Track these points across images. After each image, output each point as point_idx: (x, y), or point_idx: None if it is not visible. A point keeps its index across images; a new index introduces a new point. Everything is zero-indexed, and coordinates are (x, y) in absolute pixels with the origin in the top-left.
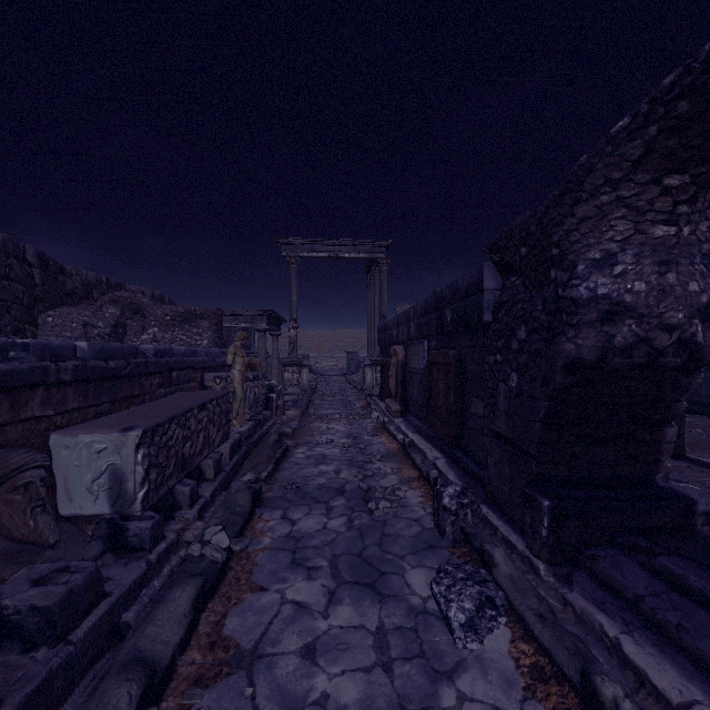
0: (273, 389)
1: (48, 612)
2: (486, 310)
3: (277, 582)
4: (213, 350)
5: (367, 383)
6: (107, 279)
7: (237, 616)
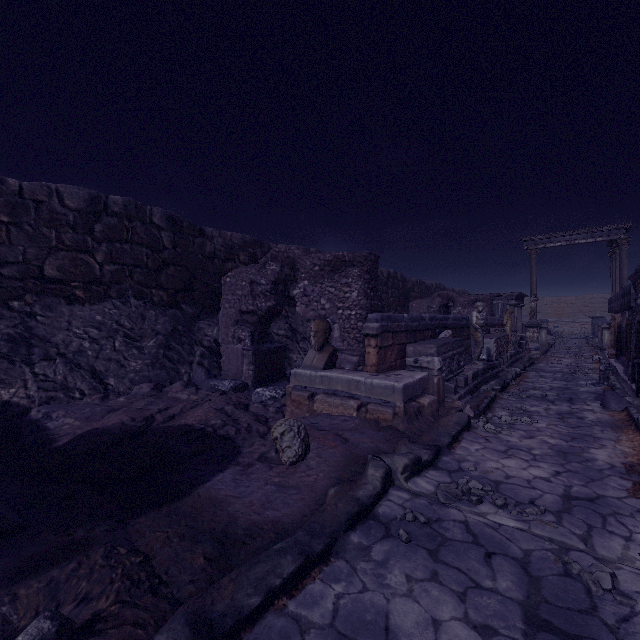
0: (523, 339)
1: (490, 365)
2: (632, 302)
3: (536, 378)
4: (492, 317)
5: (604, 342)
6: (419, 280)
7: (526, 379)
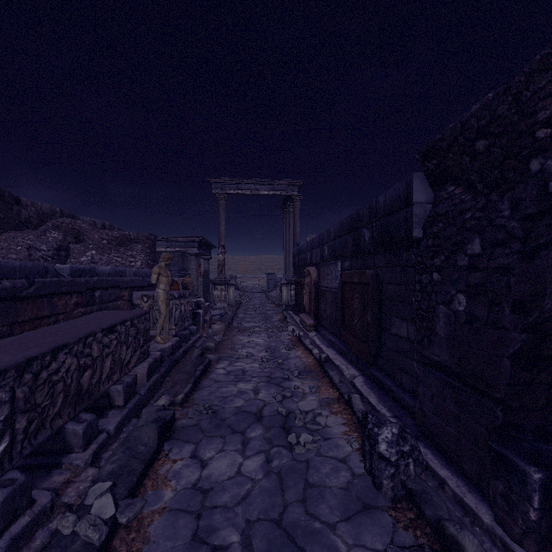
0: (200, 306)
1: None
2: (416, 224)
3: None
4: (143, 270)
5: (283, 299)
6: (60, 210)
7: None
